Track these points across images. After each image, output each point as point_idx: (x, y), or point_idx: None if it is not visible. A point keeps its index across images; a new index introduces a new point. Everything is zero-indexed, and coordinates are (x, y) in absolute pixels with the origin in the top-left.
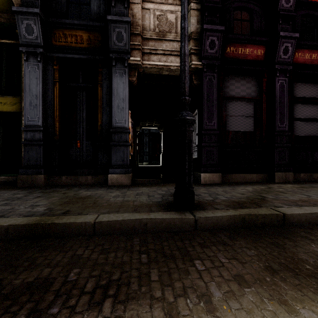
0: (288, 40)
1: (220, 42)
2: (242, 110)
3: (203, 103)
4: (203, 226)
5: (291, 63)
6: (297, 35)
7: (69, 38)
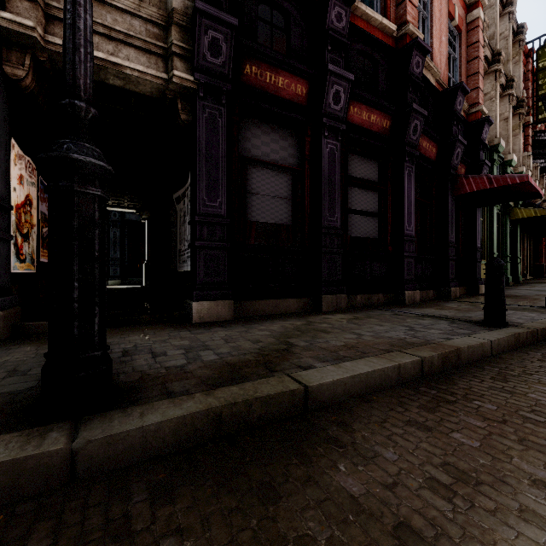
0: (340, 81)
1: (230, 48)
2: (273, 185)
3: (199, 160)
4: (98, 465)
5: (345, 121)
6: (351, 76)
7: None
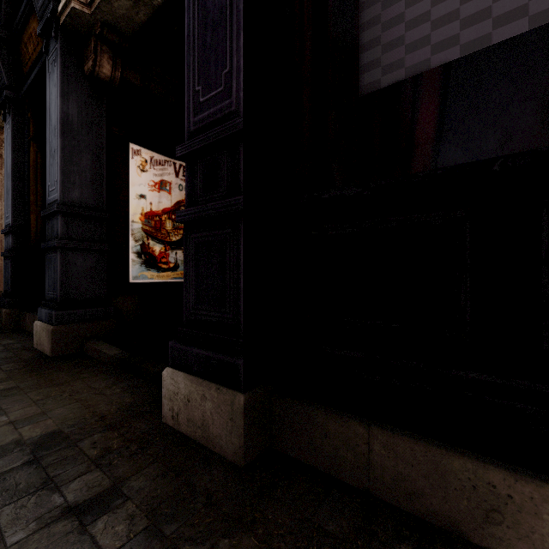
0: None
1: None
2: None
3: None
4: None
5: None
6: None
7: (30, 47)
